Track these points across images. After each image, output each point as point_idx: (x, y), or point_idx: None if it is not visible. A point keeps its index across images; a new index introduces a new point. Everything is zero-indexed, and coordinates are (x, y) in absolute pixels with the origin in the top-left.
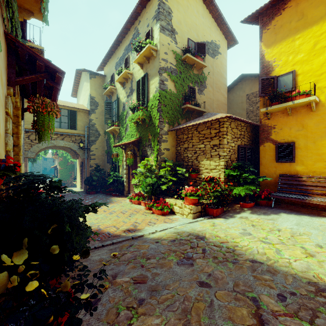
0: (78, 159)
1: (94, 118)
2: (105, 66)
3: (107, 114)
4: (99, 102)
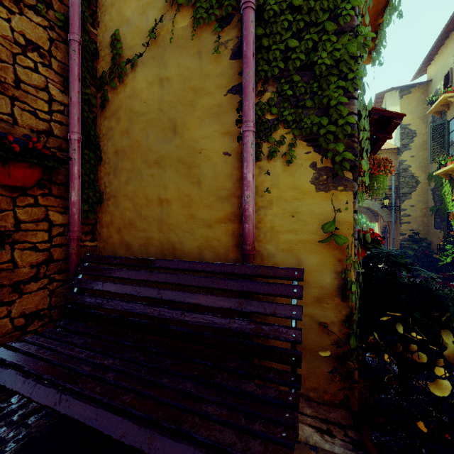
0: (377, 222)
1: (407, 158)
2: (430, 65)
3: (435, 146)
4: (416, 129)
